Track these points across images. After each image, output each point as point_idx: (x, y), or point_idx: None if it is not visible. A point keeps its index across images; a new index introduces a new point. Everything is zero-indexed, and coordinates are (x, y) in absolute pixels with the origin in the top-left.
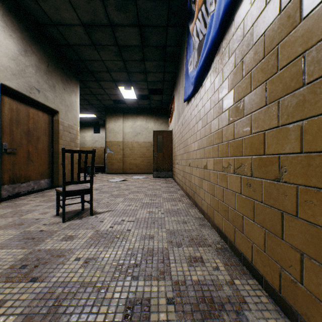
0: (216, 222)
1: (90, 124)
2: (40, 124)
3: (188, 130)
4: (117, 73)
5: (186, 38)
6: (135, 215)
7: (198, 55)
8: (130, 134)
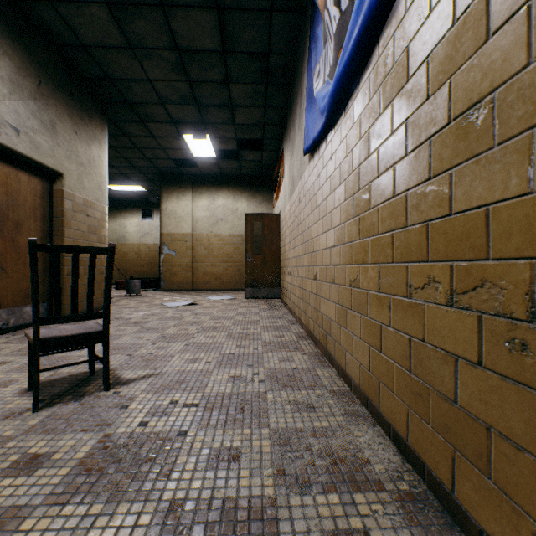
0: (385, 412)
1: (136, 204)
2: (23, 196)
3: (313, 209)
4: (179, 106)
5: (308, 32)
6: (202, 386)
7: (338, 47)
8: (204, 221)
